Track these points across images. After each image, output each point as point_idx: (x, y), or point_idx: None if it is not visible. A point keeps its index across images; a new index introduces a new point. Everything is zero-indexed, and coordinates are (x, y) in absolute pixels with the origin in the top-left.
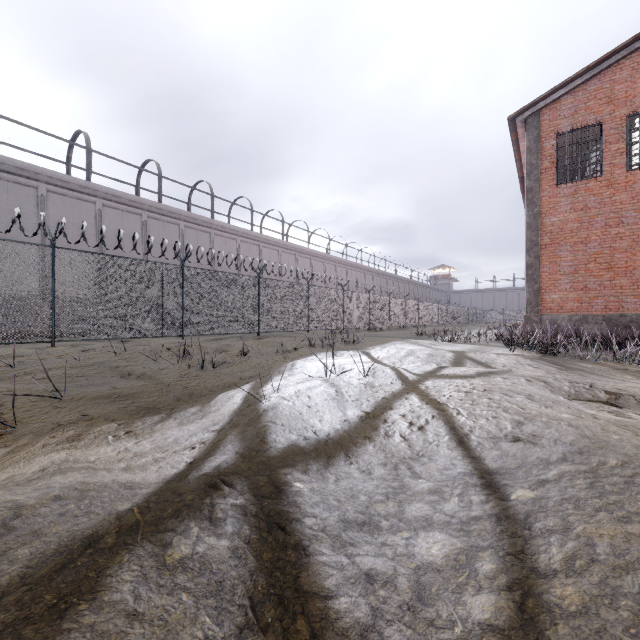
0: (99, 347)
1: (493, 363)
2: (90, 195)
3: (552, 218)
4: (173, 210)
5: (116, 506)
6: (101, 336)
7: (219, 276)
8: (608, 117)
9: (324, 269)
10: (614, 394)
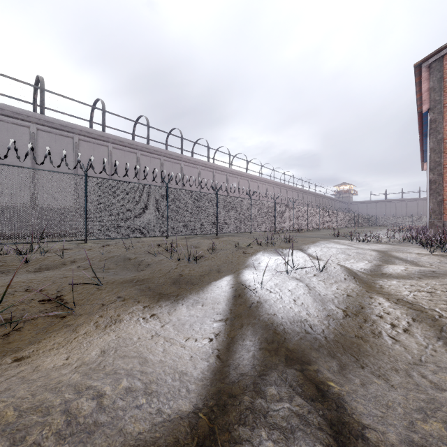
0: (113, 243)
1: (419, 262)
2: (105, 141)
3: None
4: (156, 149)
5: (180, 406)
6: (115, 236)
7: (190, 194)
8: None
9: (258, 187)
10: None
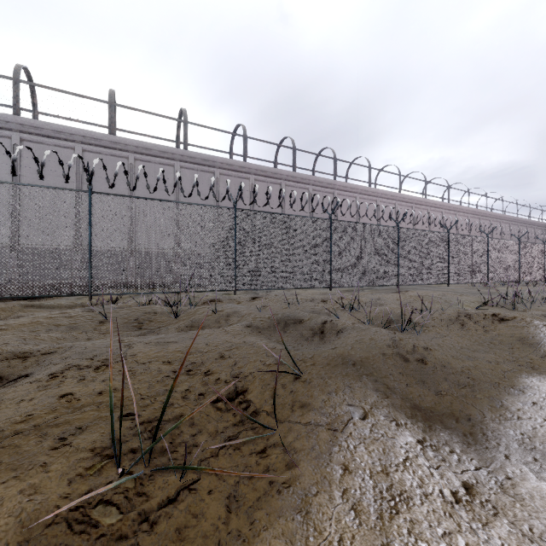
0: (263, 296)
1: None
2: (246, 173)
3: None
4: (304, 177)
5: None
6: (267, 286)
7: (361, 228)
8: None
9: (443, 219)
10: None
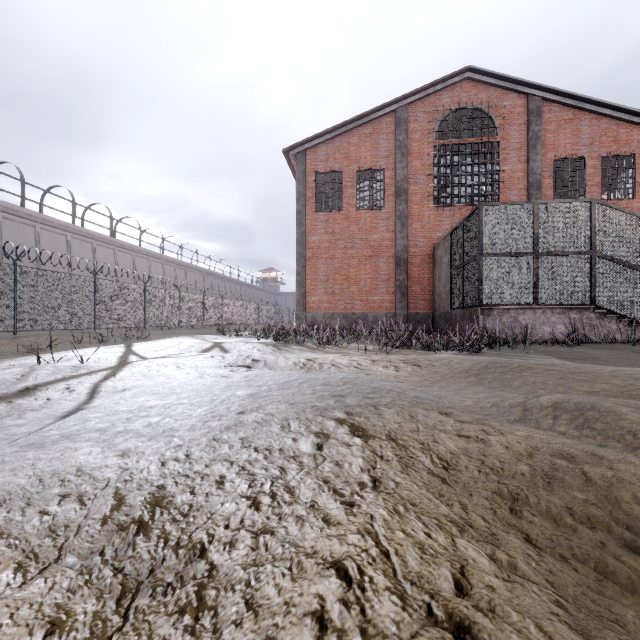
0: None
1: (233, 349)
2: None
3: (313, 237)
4: None
5: None
6: None
7: None
8: (346, 168)
9: (134, 262)
10: (256, 361)
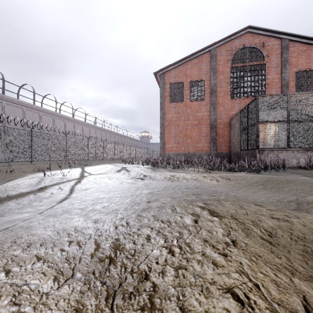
0: None
1: (132, 170)
2: None
3: (168, 115)
4: None
5: None
6: None
7: (1, 128)
8: (185, 81)
9: (82, 129)
10: (145, 176)
